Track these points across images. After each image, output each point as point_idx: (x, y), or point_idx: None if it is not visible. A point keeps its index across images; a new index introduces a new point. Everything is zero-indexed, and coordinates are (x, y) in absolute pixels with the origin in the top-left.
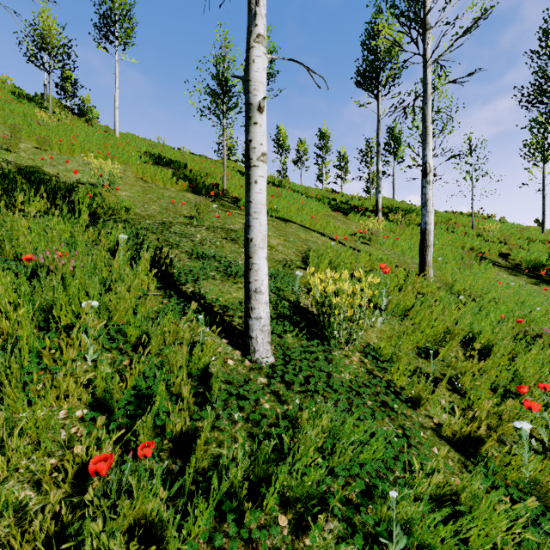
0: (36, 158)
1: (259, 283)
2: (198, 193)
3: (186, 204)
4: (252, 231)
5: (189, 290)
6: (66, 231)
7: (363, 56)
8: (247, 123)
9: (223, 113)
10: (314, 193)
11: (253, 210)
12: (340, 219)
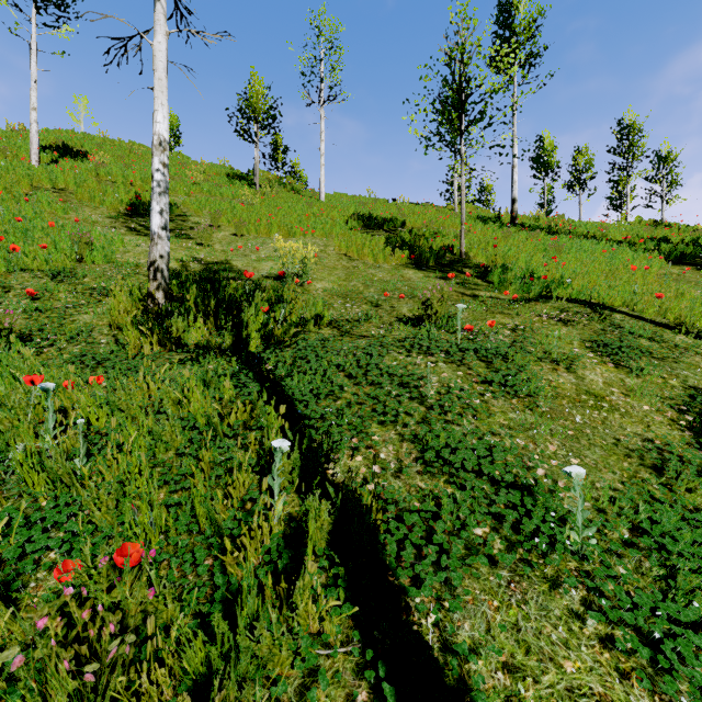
0: (229, 249)
1: None
2: (422, 267)
3: (406, 291)
4: None
5: (426, 626)
6: (205, 404)
7: None
8: None
9: (461, 133)
10: (620, 234)
11: None
12: (698, 281)
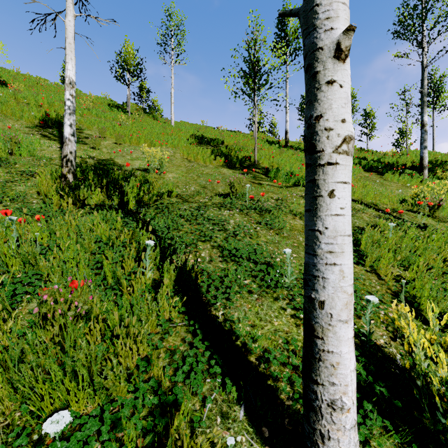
0: (112, 152)
1: (339, 388)
2: (232, 167)
3: (222, 180)
4: (323, 287)
5: (218, 315)
6: (106, 231)
7: (402, 3)
8: (310, 86)
9: (255, 91)
10: None
11: (324, 248)
12: (376, 180)
